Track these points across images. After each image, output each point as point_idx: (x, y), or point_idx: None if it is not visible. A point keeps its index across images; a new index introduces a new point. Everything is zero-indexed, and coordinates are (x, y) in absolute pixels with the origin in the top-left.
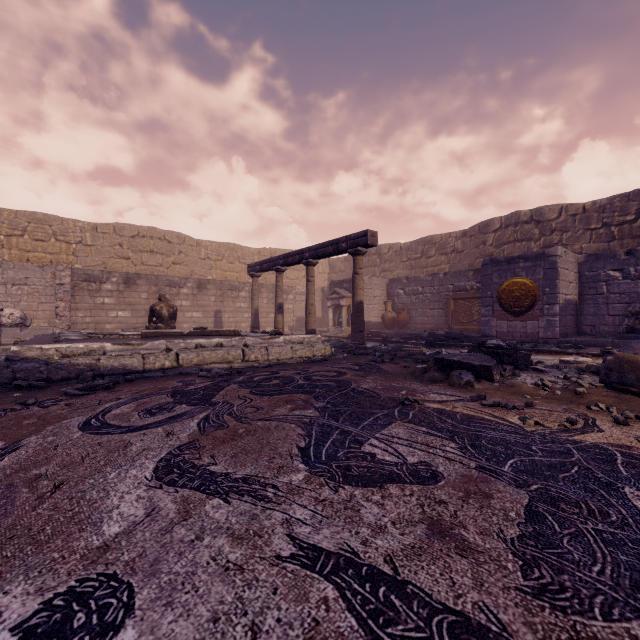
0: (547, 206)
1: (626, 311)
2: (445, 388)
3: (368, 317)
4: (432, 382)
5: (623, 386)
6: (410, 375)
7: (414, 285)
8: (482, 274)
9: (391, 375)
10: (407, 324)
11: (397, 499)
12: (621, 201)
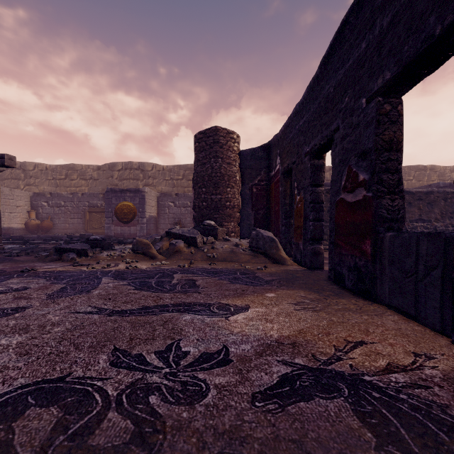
0: (147, 162)
1: (173, 222)
2: (58, 263)
3: (9, 224)
4: (51, 261)
5: (137, 251)
6: (37, 260)
7: (57, 200)
8: (106, 197)
9: (21, 261)
10: (51, 229)
11: (2, 296)
12: (177, 168)
